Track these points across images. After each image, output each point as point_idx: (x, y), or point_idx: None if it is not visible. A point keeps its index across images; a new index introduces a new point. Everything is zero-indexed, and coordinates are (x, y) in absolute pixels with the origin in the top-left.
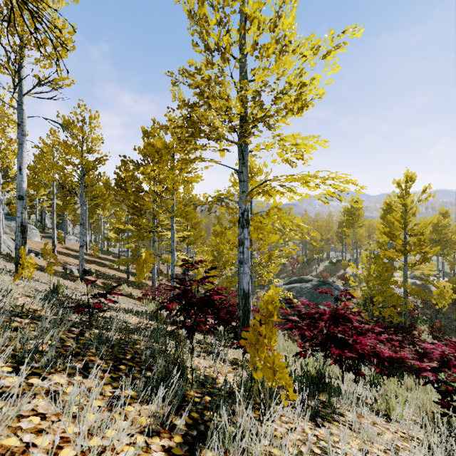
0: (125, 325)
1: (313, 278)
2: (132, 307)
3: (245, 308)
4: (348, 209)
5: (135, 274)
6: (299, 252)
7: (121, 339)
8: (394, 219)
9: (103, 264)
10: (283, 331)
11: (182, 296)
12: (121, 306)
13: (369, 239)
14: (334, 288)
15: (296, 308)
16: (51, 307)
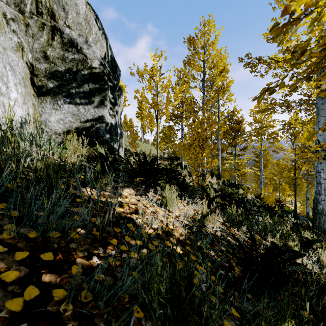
0: None
1: None
2: None
3: None
4: None
5: None
6: None
7: None
8: None
9: None
10: None
11: None
12: None
13: None
14: None
15: None
16: None
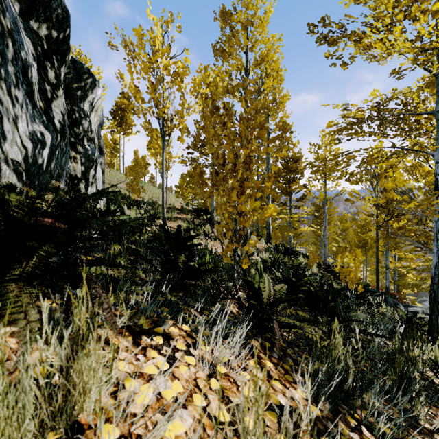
0: None
1: None
2: None
3: None
4: None
5: None
6: None
7: None
8: None
9: None
10: None
11: None
12: None
13: None
14: None
15: None
16: None
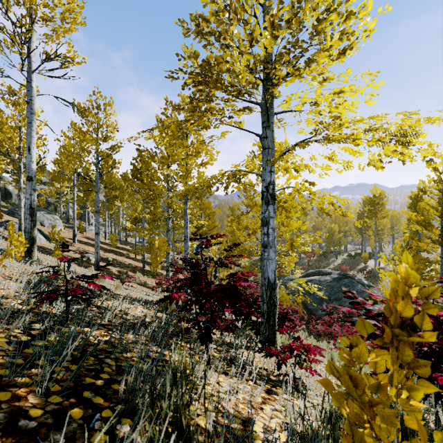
0: (125, 319)
1: (332, 271)
2: (142, 296)
3: (270, 301)
4: (370, 198)
5: (150, 264)
6: (314, 245)
7: (107, 342)
8: (429, 206)
9: (121, 253)
10: (302, 326)
11: (193, 282)
12: (130, 295)
13: (392, 231)
14: (357, 282)
15: (362, 305)
16: (37, 293)
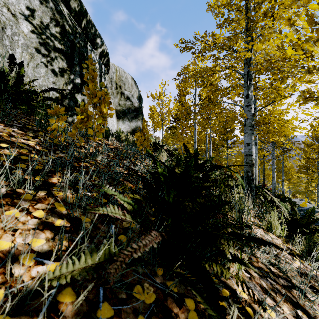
0: None
1: None
2: None
3: None
4: None
5: None
6: None
7: None
8: None
9: None
10: None
11: None
12: None
13: None
14: None
15: None
16: None
